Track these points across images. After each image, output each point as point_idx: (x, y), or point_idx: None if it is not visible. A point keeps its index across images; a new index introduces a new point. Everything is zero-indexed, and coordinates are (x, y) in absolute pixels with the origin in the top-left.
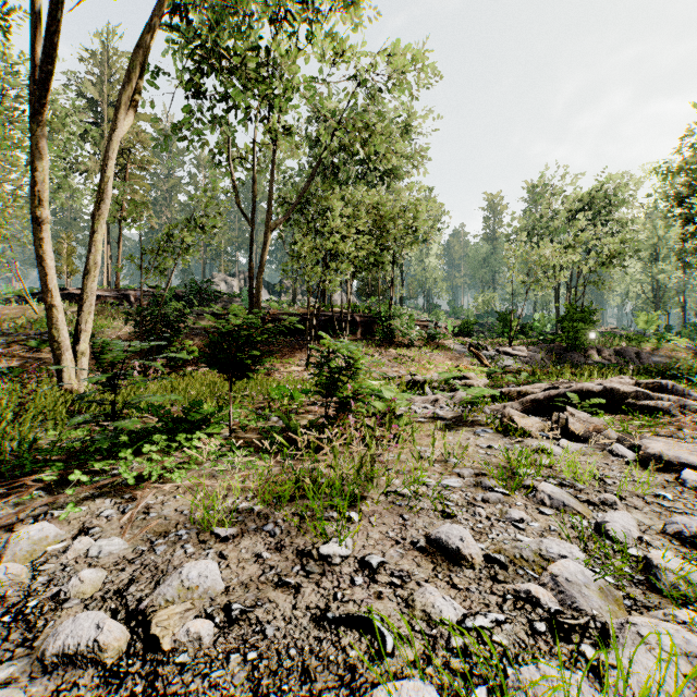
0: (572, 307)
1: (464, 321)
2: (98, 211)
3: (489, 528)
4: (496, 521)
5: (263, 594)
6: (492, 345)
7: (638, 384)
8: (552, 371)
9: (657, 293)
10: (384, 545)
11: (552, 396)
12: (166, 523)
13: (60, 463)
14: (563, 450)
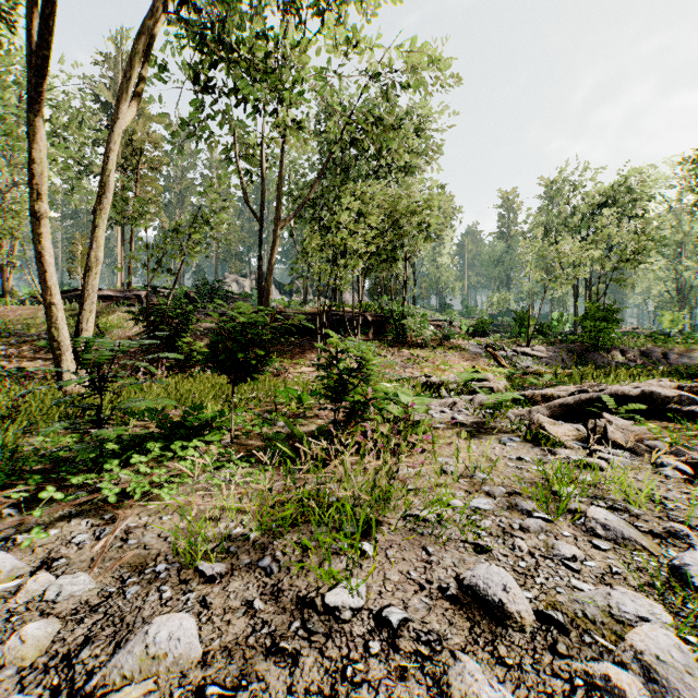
0: (594, 306)
1: (479, 321)
2: (100, 206)
3: (534, 569)
4: (541, 557)
5: (249, 665)
6: (509, 345)
7: (680, 388)
8: (575, 373)
9: (681, 291)
10: (406, 591)
11: (583, 401)
12: (144, 553)
13: (38, 475)
14: (605, 463)
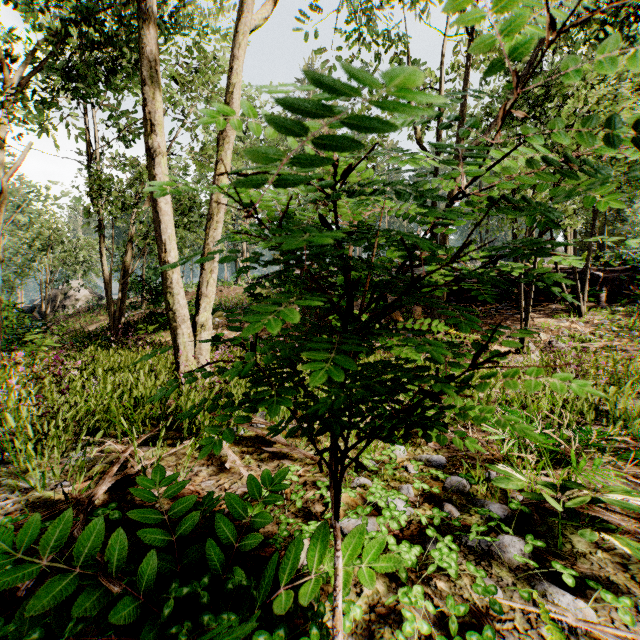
0: None
1: None
2: (222, 134)
3: None
4: None
5: None
6: None
7: None
8: None
9: None
10: None
11: None
12: None
13: None
14: None
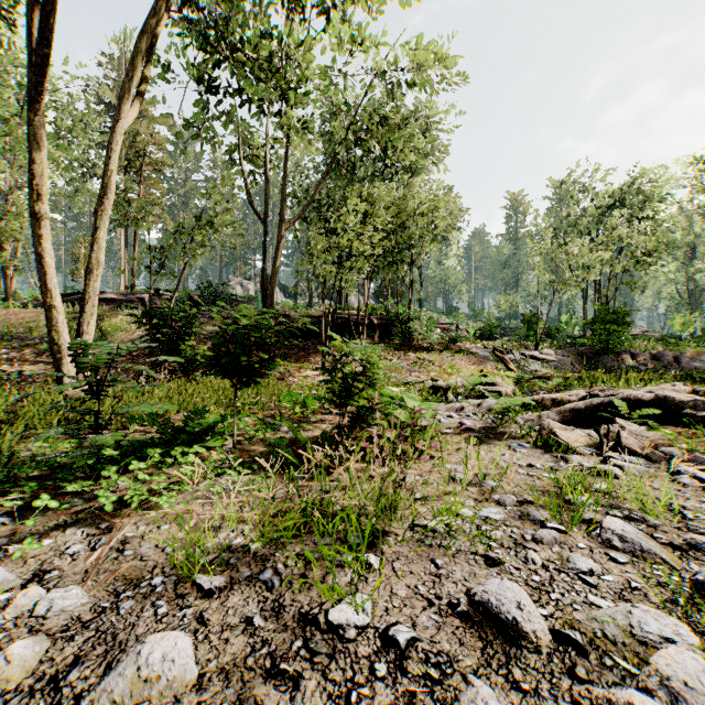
0: (603, 308)
1: (486, 324)
2: (101, 207)
3: (549, 583)
4: (555, 571)
5: (248, 689)
6: (517, 349)
7: (695, 392)
8: (585, 377)
9: (693, 294)
10: (414, 607)
11: (595, 406)
12: (141, 565)
13: (34, 482)
14: (619, 471)
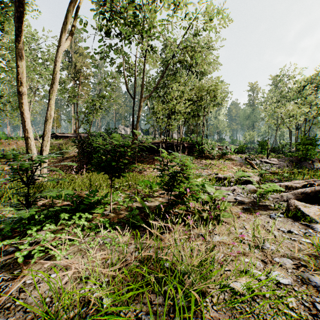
0: (304, 137)
1: (240, 146)
2: (52, 89)
3: None
4: None
5: None
6: (257, 158)
7: None
8: (296, 172)
9: None
10: None
11: (317, 191)
12: (22, 317)
13: None
14: None
